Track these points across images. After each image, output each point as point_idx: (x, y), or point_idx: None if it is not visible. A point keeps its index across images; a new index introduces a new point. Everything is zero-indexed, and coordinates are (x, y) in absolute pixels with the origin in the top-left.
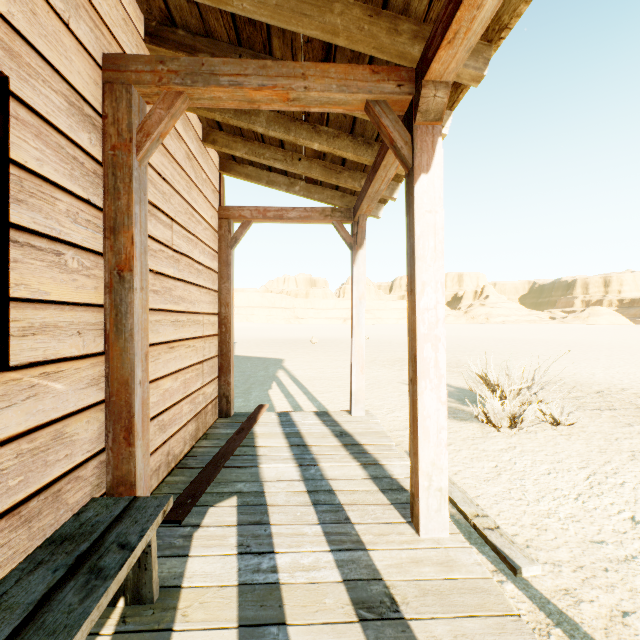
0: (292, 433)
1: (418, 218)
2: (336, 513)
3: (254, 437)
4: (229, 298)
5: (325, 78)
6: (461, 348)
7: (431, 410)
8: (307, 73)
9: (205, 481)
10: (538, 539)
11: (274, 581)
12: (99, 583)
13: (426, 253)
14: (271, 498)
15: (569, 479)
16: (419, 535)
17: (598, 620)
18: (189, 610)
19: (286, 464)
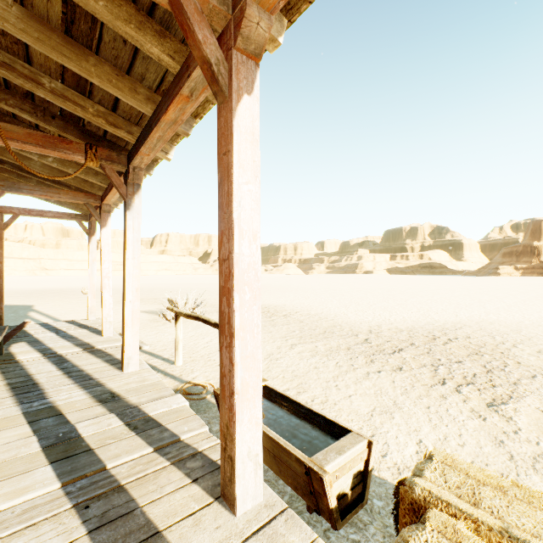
0: (50, 327)
1: (103, 241)
2: (73, 338)
3: (26, 331)
4: (2, 259)
5: (68, 195)
6: (191, 290)
7: (107, 298)
8: (60, 192)
9: (5, 340)
10: (156, 343)
11: (48, 347)
12: (1, 331)
13: (105, 251)
14: (43, 340)
15: (184, 331)
16: (103, 336)
17: (158, 351)
18: (19, 353)
19: (49, 333)
